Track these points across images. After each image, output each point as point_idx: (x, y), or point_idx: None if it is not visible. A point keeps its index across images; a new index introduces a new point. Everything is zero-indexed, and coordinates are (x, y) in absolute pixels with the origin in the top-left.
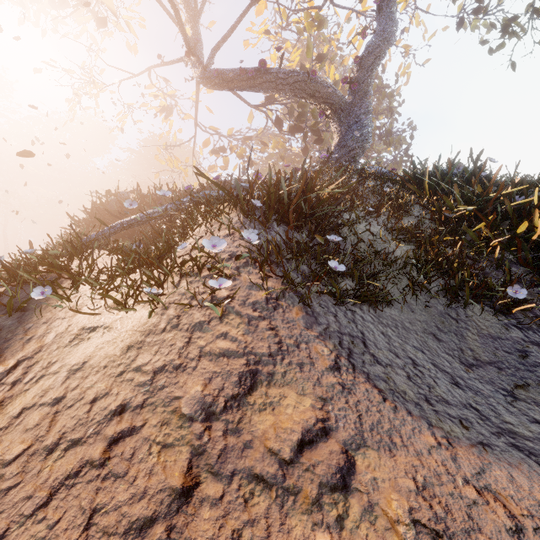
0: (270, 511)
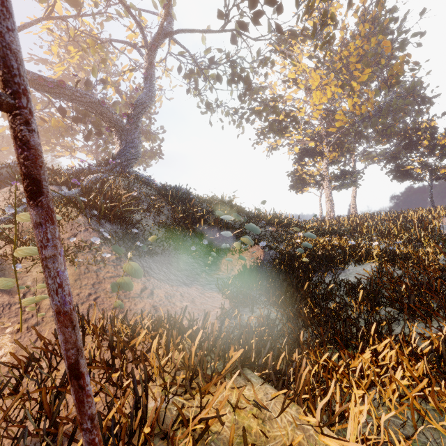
0: (139, 300)
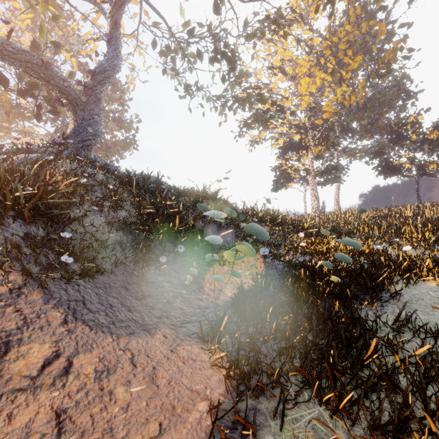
0: (28, 398)
